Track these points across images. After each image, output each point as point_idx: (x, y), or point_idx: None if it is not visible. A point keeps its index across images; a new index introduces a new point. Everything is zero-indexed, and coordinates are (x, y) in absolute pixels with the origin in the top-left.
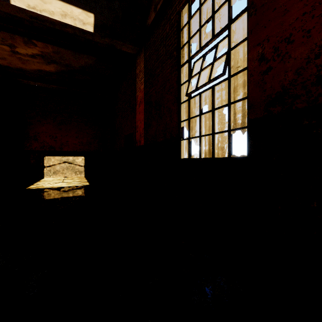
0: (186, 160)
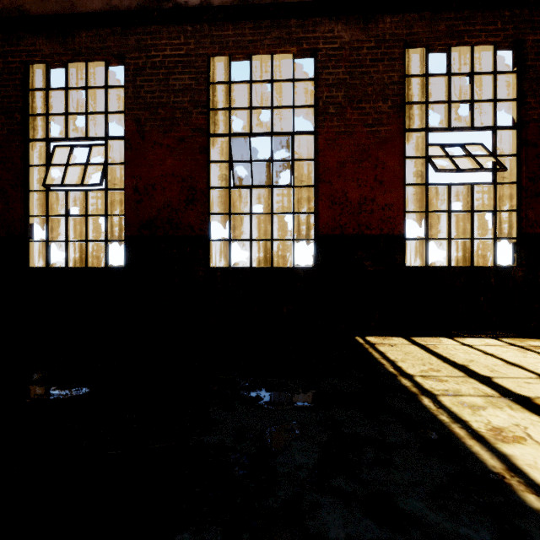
0: (44, 269)
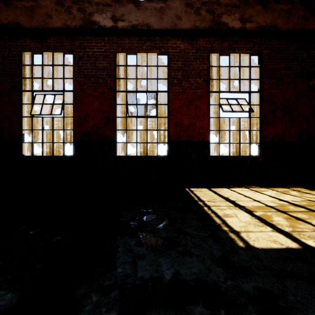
0: (31, 157)
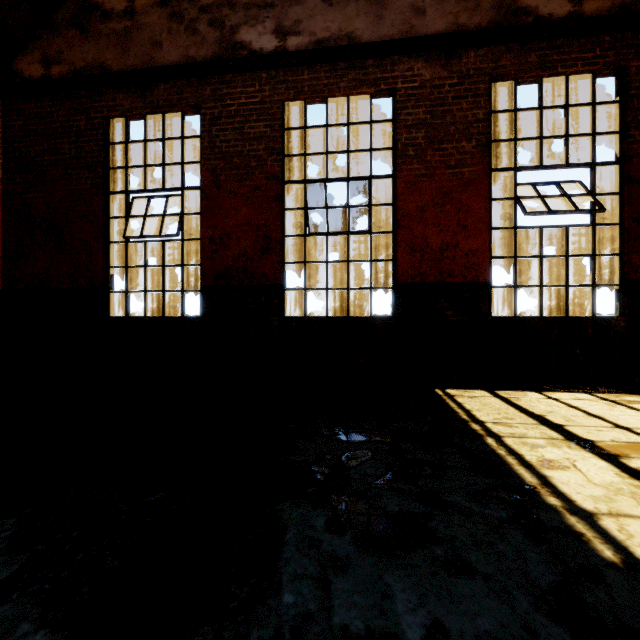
0: (124, 319)
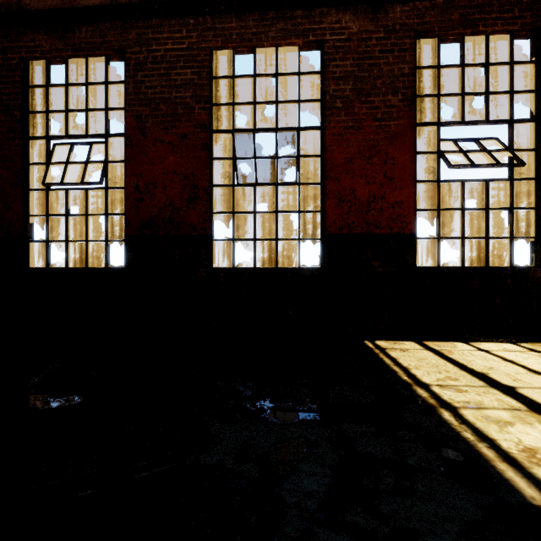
0: (44, 269)
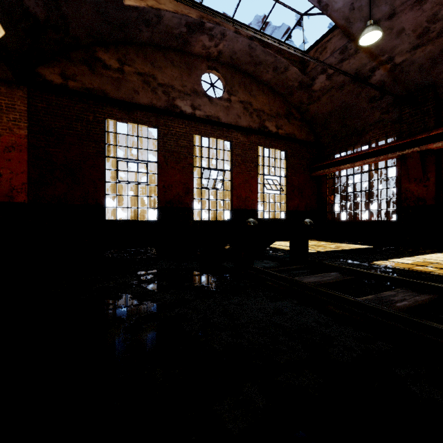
0: (118, 221)
